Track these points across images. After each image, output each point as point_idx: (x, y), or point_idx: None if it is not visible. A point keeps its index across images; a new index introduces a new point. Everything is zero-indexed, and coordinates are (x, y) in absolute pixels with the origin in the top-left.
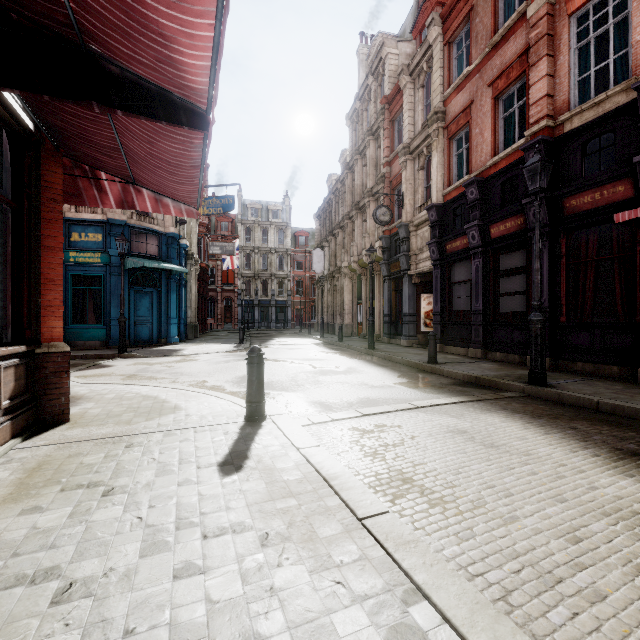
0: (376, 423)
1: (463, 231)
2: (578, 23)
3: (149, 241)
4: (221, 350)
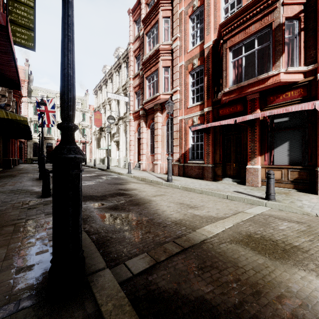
0: (230, 209)
1: None
2: None
3: None
4: None
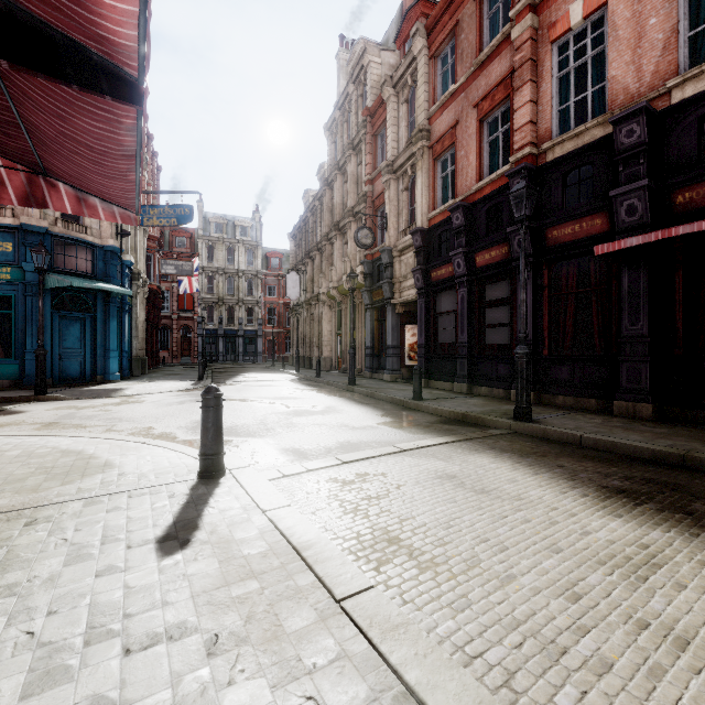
0: (358, 472)
1: (448, 258)
2: (559, 52)
3: (80, 255)
4: (175, 389)
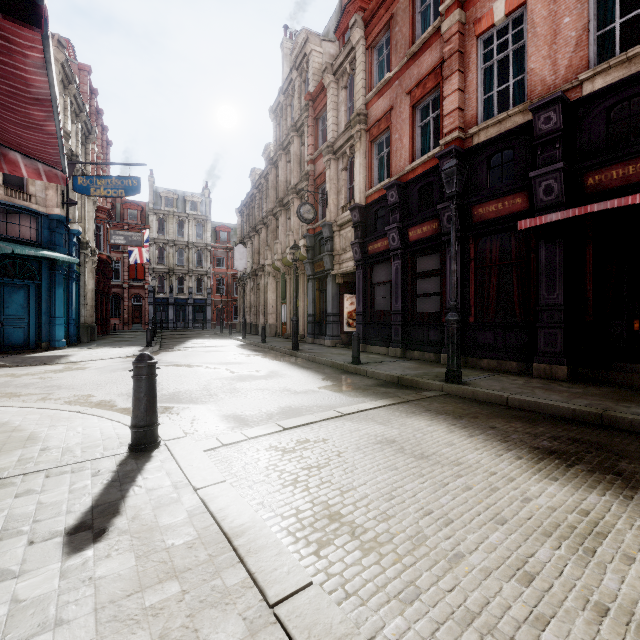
0: (298, 438)
1: (384, 233)
2: (484, 46)
3: (24, 223)
4: (122, 355)
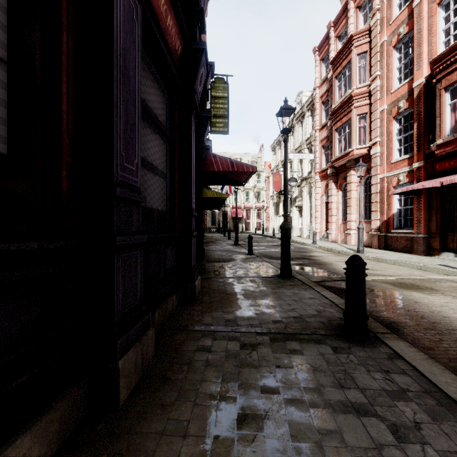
0: (409, 274)
1: None
2: None
3: None
4: None
